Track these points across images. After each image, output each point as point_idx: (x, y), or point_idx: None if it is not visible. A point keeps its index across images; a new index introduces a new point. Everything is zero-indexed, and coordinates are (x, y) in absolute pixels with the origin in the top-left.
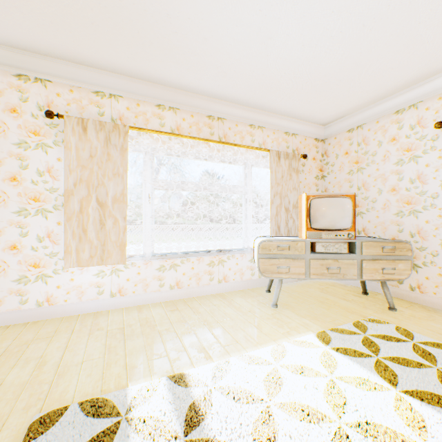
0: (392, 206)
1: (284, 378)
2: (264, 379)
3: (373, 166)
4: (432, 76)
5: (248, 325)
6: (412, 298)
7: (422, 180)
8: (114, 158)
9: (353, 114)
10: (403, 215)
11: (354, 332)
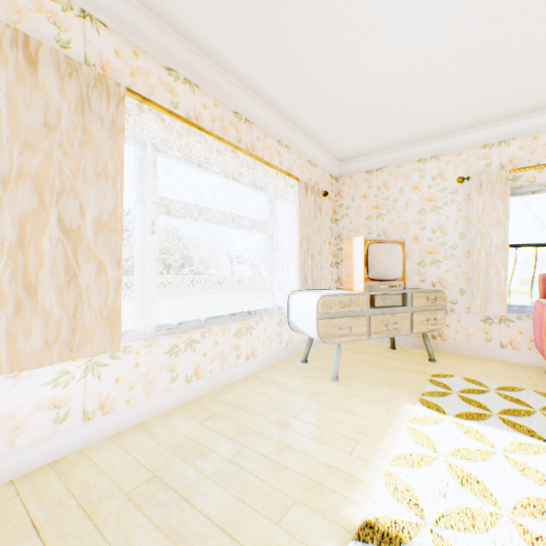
0: (414, 255)
1: (467, 471)
2: (455, 482)
3: (394, 213)
4: (455, 132)
5: (338, 413)
6: (434, 347)
7: (443, 231)
8: (97, 141)
9: (375, 155)
10: (425, 265)
11: (441, 392)
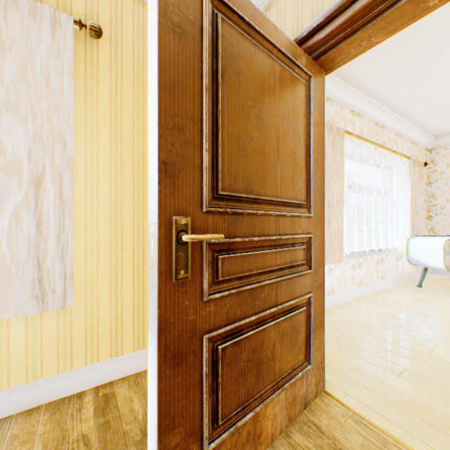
0: None
1: None
2: None
3: None
4: None
5: None
6: None
7: None
8: (336, 160)
9: None
10: None
11: None
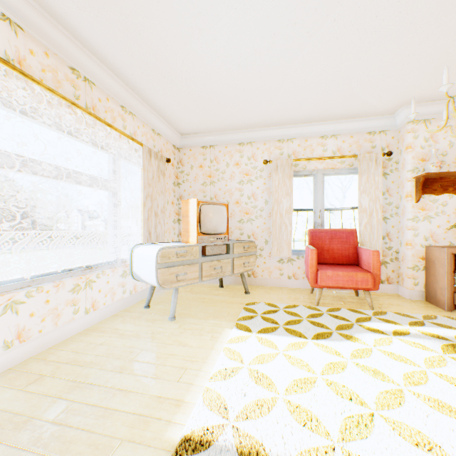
0: (237, 215)
1: (261, 372)
2: (253, 383)
3: (223, 182)
4: (262, 127)
5: (173, 347)
6: (250, 282)
7: (255, 198)
8: None
9: (209, 134)
10: (244, 222)
11: (251, 316)
